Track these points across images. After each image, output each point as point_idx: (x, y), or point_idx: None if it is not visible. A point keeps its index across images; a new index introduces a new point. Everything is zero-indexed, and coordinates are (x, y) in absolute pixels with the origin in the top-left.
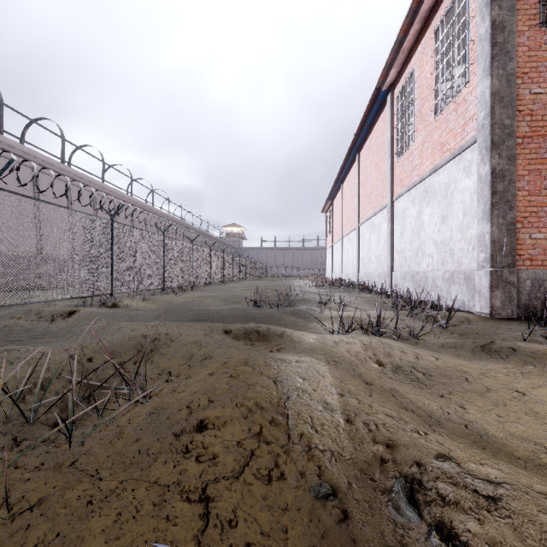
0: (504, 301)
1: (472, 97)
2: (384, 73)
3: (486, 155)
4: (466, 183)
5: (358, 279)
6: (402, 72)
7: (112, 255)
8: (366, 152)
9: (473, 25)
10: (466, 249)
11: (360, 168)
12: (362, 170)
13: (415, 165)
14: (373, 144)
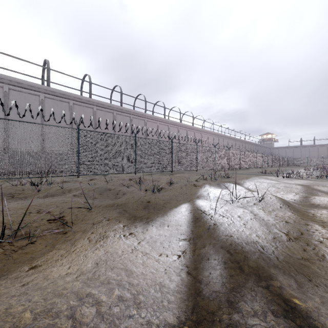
0: None
1: None
2: None
3: None
4: None
5: None
6: None
7: (215, 158)
8: None
9: None
10: None
11: None
12: None
13: None
14: None
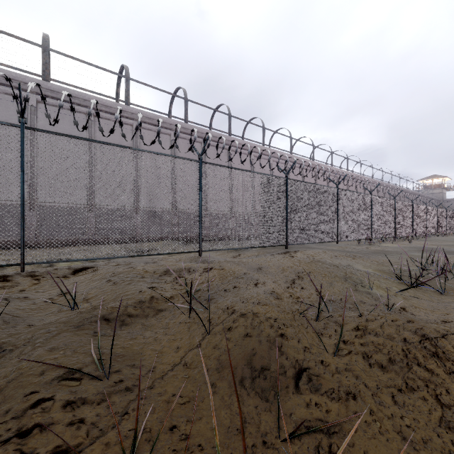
0: None
1: None
2: None
3: None
4: None
5: None
6: None
7: (371, 216)
8: None
9: None
10: None
11: None
12: None
13: None
14: None
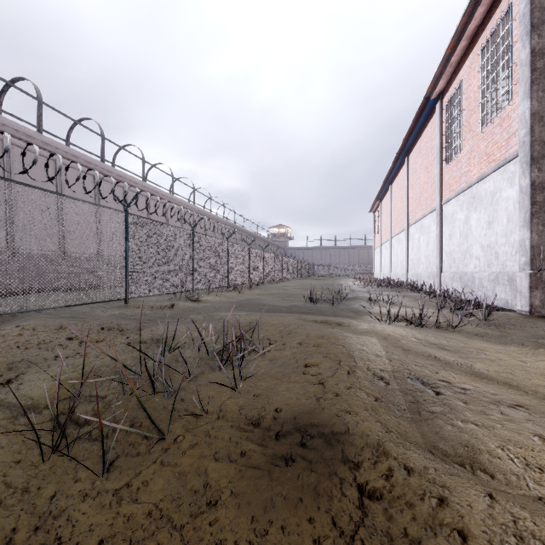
0: (544, 300)
1: (515, 114)
2: (432, 84)
3: (526, 169)
4: (509, 192)
5: (407, 278)
6: (451, 82)
7: (193, 259)
8: (415, 155)
9: (515, 48)
10: (509, 253)
11: (409, 171)
12: (412, 173)
13: (463, 172)
14: (422, 148)
